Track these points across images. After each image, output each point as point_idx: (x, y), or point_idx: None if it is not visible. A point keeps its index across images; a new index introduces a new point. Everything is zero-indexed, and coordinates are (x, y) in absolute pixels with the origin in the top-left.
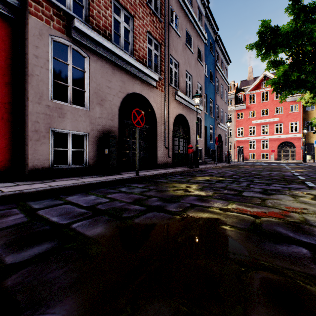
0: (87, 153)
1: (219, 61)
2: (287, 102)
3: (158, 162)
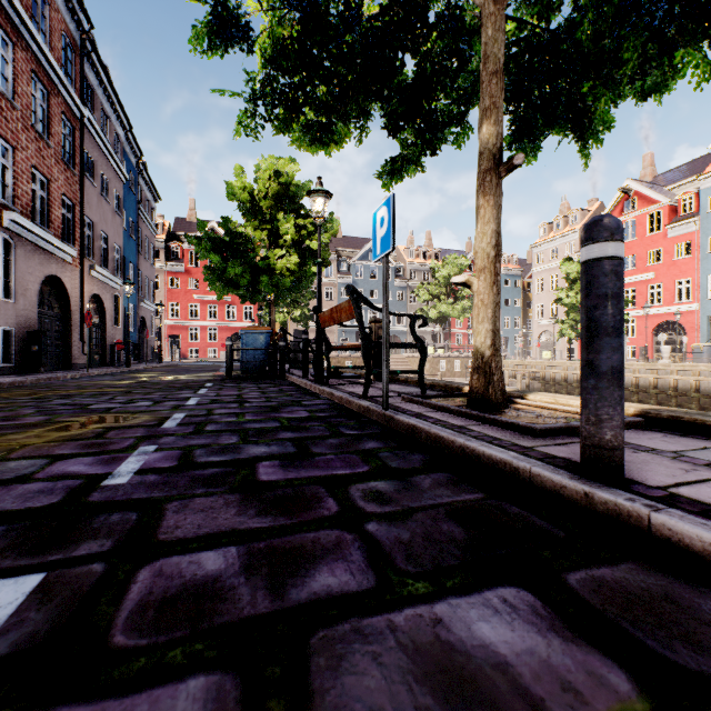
0: (14, 351)
1: (143, 199)
2: None
3: (73, 361)
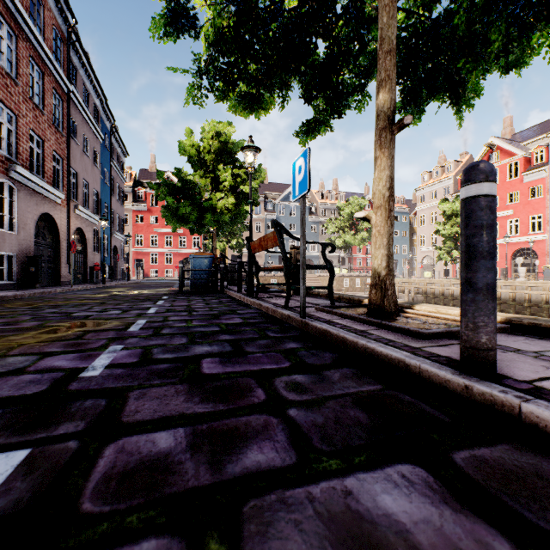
0: (16, 271)
1: (115, 155)
2: None
3: (61, 279)
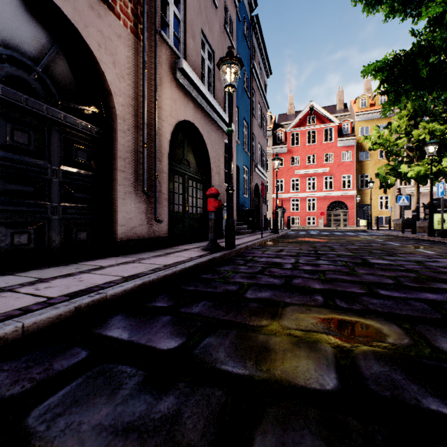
0: None
1: (256, 63)
2: (338, 147)
3: (120, 236)
